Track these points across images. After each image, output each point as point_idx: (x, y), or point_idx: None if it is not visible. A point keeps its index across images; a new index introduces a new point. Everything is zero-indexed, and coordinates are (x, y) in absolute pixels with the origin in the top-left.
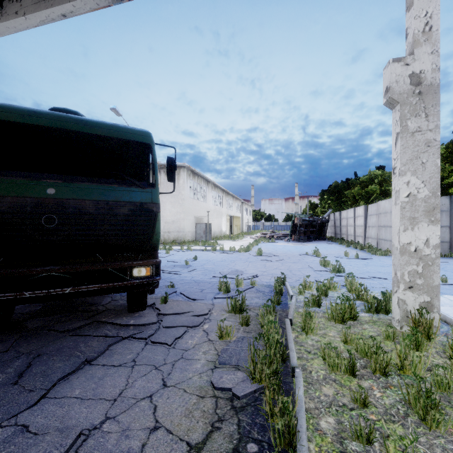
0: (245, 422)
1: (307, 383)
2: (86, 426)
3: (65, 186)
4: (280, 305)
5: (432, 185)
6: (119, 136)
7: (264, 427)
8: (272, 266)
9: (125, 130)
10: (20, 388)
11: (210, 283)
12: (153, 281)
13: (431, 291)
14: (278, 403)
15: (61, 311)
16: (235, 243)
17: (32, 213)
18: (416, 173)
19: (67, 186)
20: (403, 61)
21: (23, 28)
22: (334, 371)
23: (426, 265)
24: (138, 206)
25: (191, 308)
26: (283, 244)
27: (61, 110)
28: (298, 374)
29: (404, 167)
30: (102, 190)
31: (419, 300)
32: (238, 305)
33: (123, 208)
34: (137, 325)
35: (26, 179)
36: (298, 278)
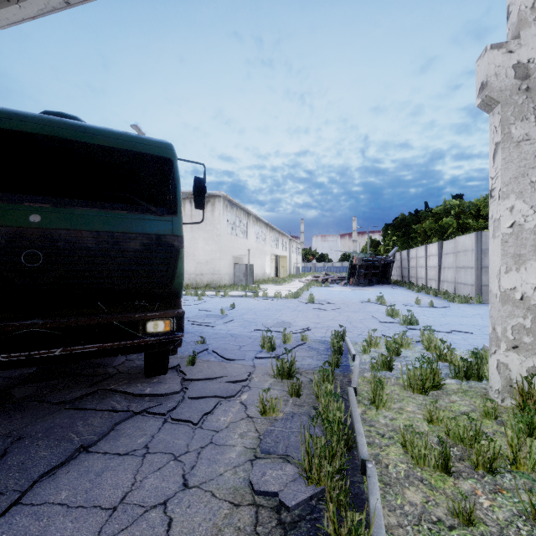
0: None
1: (383, 483)
2: None
3: (55, 212)
4: (340, 367)
5: None
6: (131, 147)
7: None
8: (328, 316)
9: (138, 140)
10: None
11: (250, 338)
12: (173, 338)
13: None
14: (345, 519)
15: (59, 375)
16: (281, 287)
17: (8, 247)
18: (523, 195)
19: (58, 212)
20: (504, 47)
21: (18, 20)
22: (419, 466)
23: None
24: (154, 239)
25: (226, 371)
26: (339, 289)
27: (55, 114)
28: (371, 472)
29: (506, 188)
30: (106, 218)
31: (527, 364)
32: (286, 368)
33: (133, 242)
34: (154, 395)
35: (1, 202)
36: (360, 332)
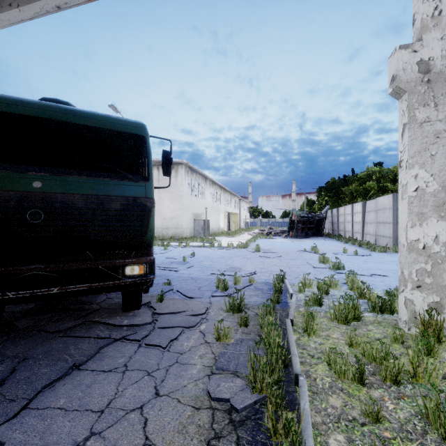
0: (245, 440)
1: (312, 392)
2: (68, 444)
3: (52, 179)
4: (280, 304)
5: (441, 179)
6: (112, 127)
7: (266, 445)
8: (271, 263)
9: (118, 121)
10: (0, 397)
11: (208, 280)
12: (146, 280)
13: (441, 290)
14: (281, 417)
15: (53, 310)
16: (233, 239)
17: (16, 208)
18: (425, 165)
19: (55, 179)
20: (410, 47)
21: (17, 21)
22: (340, 379)
23: (435, 263)
24: (131, 200)
25: (188, 307)
26: (281, 240)
27: (51, 100)
28: (302, 383)
29: (412, 159)
30: (93, 184)
31: (428, 300)
32: (237, 304)
33: (115, 203)
34: (131, 325)
35: (10, 171)
36: (297, 275)
